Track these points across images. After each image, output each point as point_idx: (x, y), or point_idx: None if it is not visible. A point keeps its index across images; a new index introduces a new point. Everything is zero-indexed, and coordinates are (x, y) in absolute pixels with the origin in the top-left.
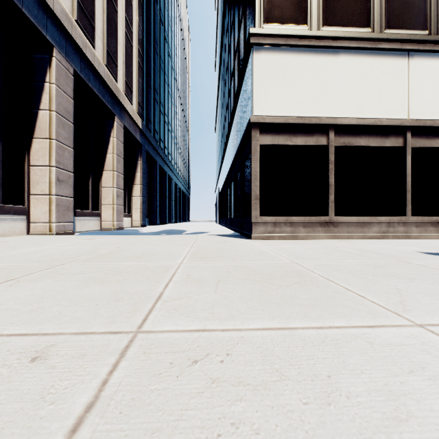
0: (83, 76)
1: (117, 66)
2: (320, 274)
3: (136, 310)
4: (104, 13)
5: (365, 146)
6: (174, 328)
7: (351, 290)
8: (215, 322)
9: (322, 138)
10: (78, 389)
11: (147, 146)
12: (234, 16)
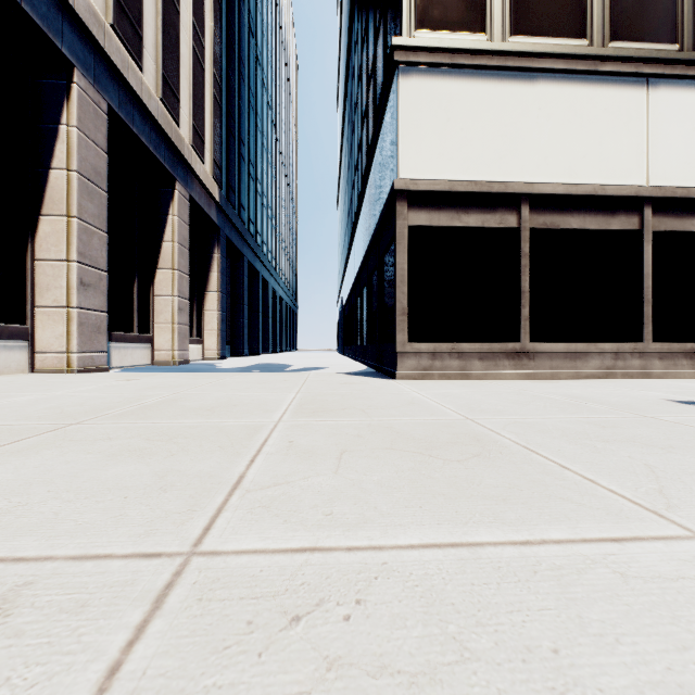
0: (123, 115)
1: (179, 101)
2: (514, 440)
3: (195, 509)
4: (158, 15)
5: (578, 229)
6: (260, 545)
7: (570, 468)
8: (334, 531)
9: (510, 216)
10: (58, 687)
11: (229, 230)
12: (368, 21)
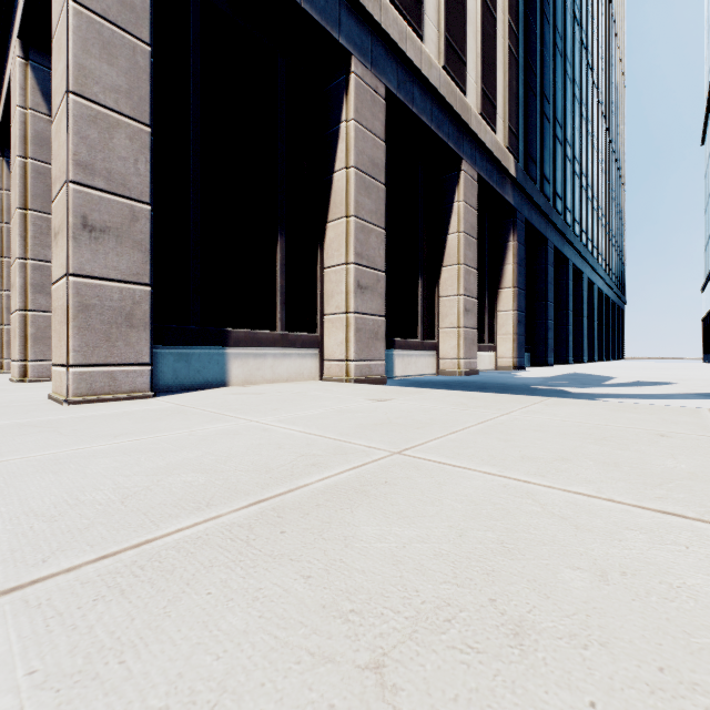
0: (401, 97)
1: (465, 65)
2: None
3: None
4: None
5: None
6: None
7: None
8: None
9: None
10: None
11: (527, 211)
12: None
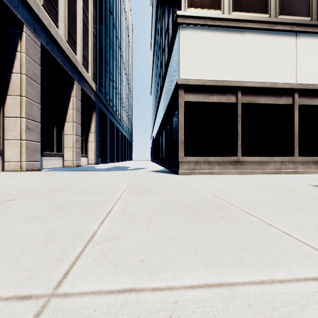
0: (48, 48)
1: (76, 43)
2: (240, 208)
3: (62, 257)
4: (66, 1)
5: (264, 103)
6: (97, 287)
7: (274, 226)
8: (144, 274)
9: (232, 97)
10: None
11: (100, 104)
12: (165, 6)
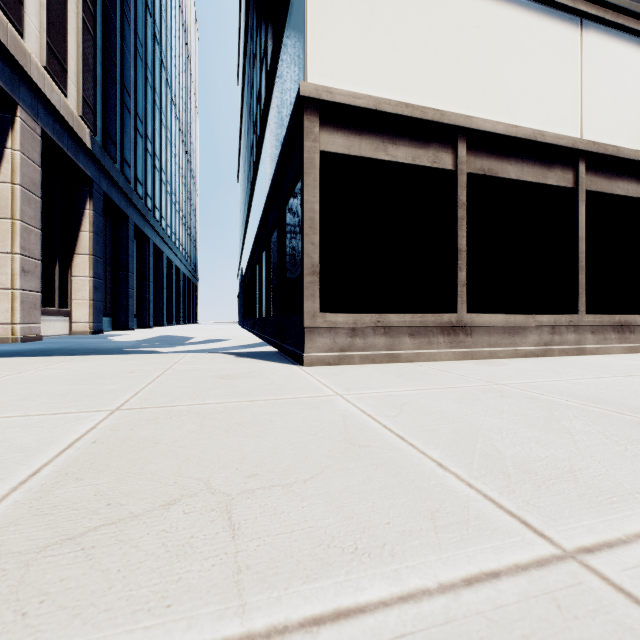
0: None
1: (23, 4)
2: None
3: None
4: None
5: (515, 180)
6: None
7: None
8: None
9: (445, 154)
10: None
11: (107, 185)
12: None
